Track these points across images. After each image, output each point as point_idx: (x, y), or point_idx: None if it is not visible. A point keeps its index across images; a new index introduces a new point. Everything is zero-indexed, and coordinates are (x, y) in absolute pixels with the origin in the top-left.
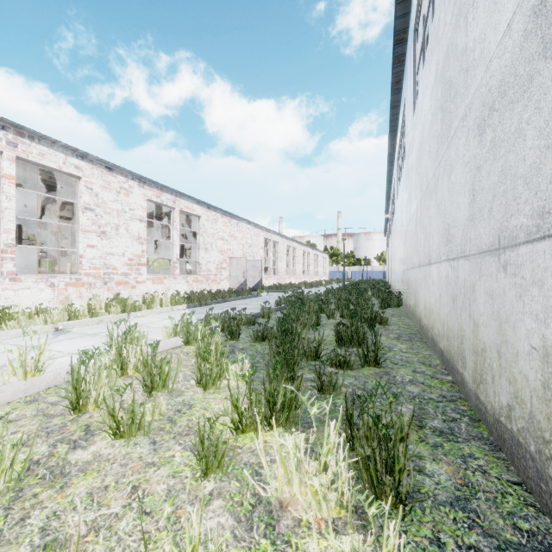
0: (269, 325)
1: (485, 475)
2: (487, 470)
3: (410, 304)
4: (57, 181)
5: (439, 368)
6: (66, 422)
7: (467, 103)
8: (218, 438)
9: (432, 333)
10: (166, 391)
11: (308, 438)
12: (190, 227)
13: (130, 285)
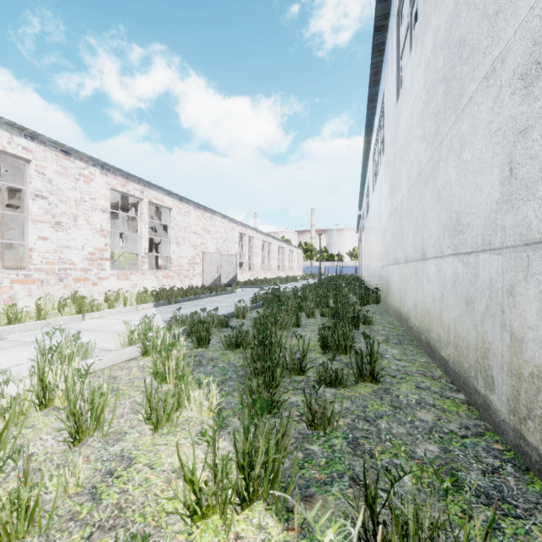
0: (244, 327)
1: None
2: None
3: (393, 301)
4: (4, 165)
5: (445, 382)
6: None
7: (498, 53)
8: None
9: (428, 337)
10: (100, 433)
11: (302, 523)
12: (161, 220)
13: (91, 281)
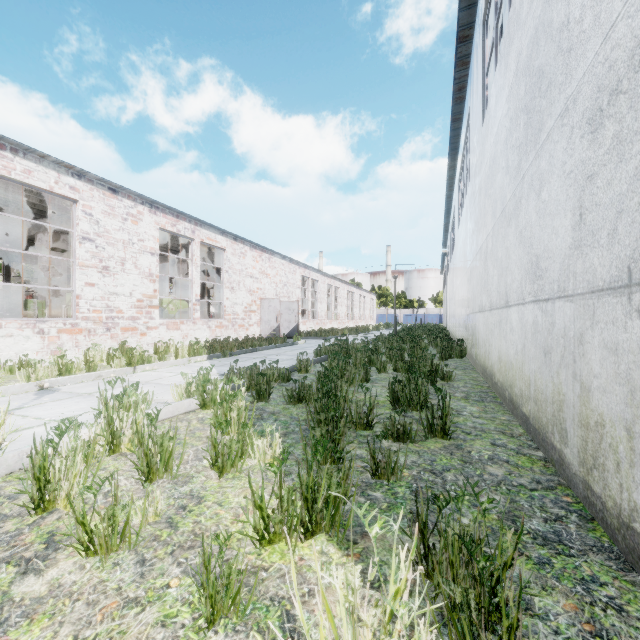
0: (307, 381)
1: (622, 615)
2: (623, 606)
3: (478, 354)
4: (49, 205)
5: (524, 440)
6: (23, 527)
7: (570, 92)
8: (231, 565)
9: (511, 392)
10: (169, 476)
11: (361, 552)
12: (213, 262)
13: (139, 331)
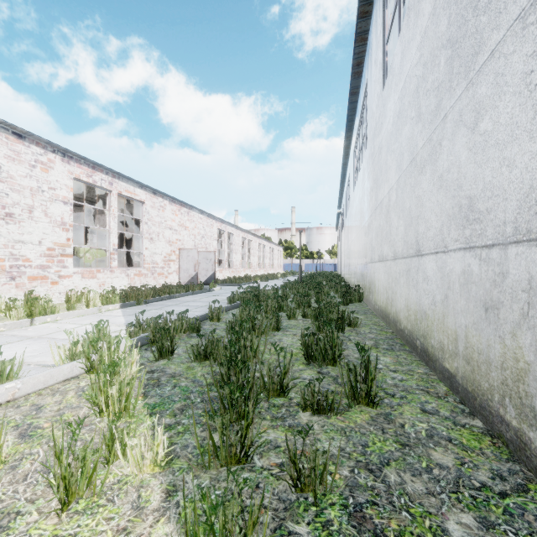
0: (218, 331)
1: None
2: None
3: (377, 300)
4: None
5: (453, 402)
6: None
7: None
8: None
9: (424, 343)
10: None
11: None
12: (135, 215)
13: (50, 280)
